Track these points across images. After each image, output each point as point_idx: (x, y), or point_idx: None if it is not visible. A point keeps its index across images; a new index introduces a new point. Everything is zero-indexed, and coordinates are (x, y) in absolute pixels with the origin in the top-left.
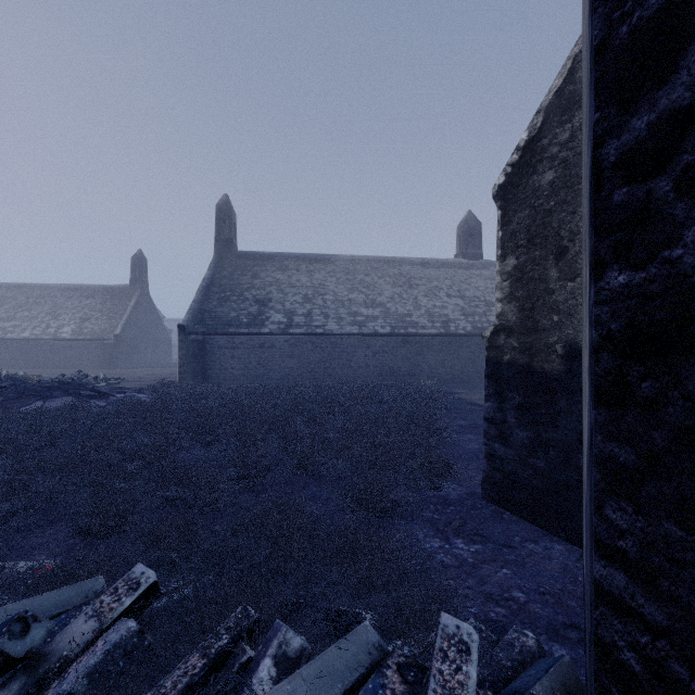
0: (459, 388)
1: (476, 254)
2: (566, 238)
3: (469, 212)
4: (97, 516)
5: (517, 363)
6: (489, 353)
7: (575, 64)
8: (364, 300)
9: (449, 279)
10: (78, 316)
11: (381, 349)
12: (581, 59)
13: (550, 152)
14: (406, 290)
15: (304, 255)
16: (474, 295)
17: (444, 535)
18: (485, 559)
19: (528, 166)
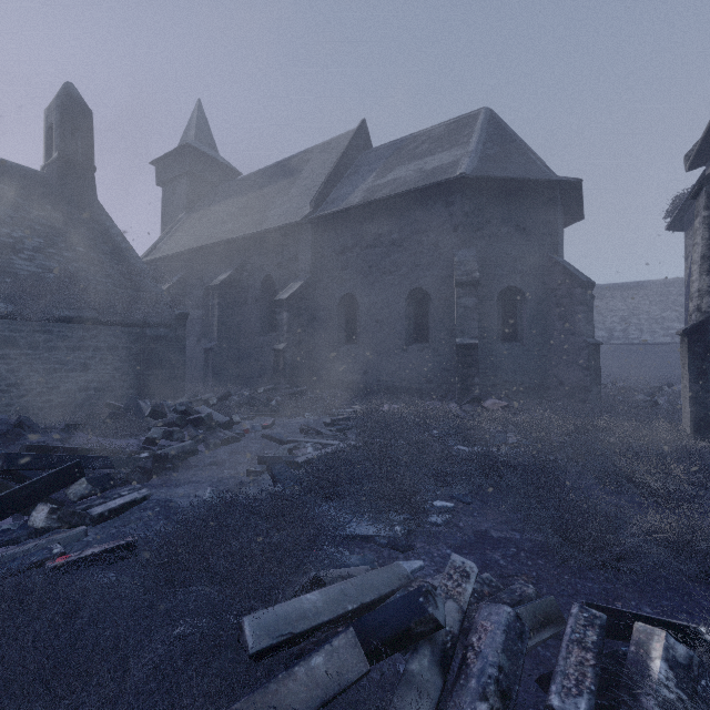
0: None
1: None
2: None
3: None
4: None
5: None
6: None
7: None
8: (676, 317)
9: None
10: None
11: None
12: None
13: None
14: None
15: (617, 285)
16: None
17: None
18: None
19: None
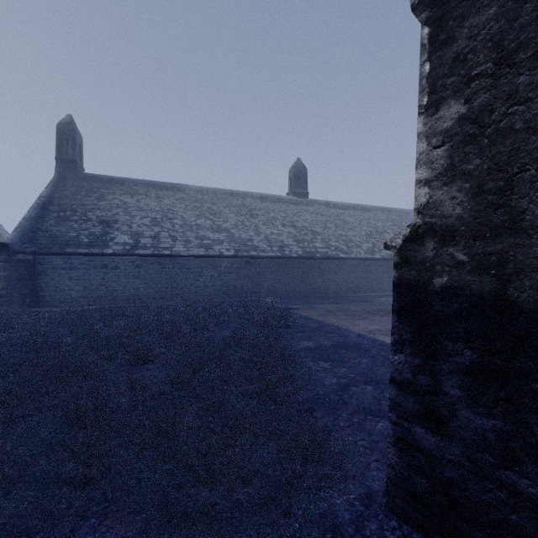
0: (295, 303)
1: (303, 193)
2: None
3: (298, 159)
4: None
5: (467, 290)
6: (401, 273)
7: None
8: (211, 225)
9: (283, 212)
10: None
11: (226, 269)
12: None
13: None
14: (248, 219)
15: (154, 182)
16: (303, 226)
17: None
18: None
19: None
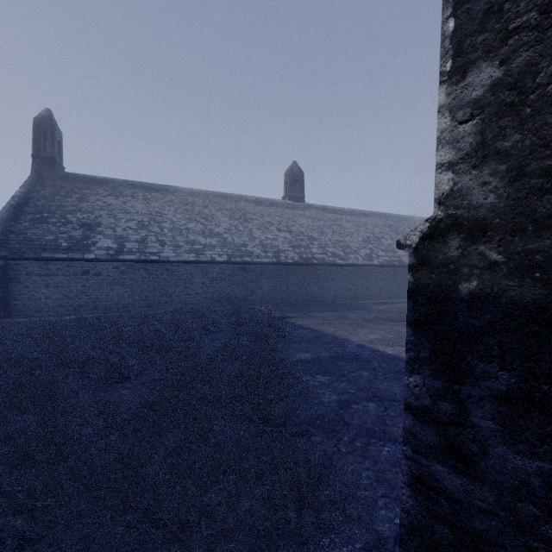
0: (291, 311)
1: (299, 197)
2: None
3: (294, 162)
4: None
5: (502, 298)
6: (418, 277)
7: None
8: (202, 229)
9: (278, 216)
10: None
11: (219, 276)
12: None
13: None
14: (242, 223)
15: (141, 184)
16: (299, 231)
17: None
18: None
19: None
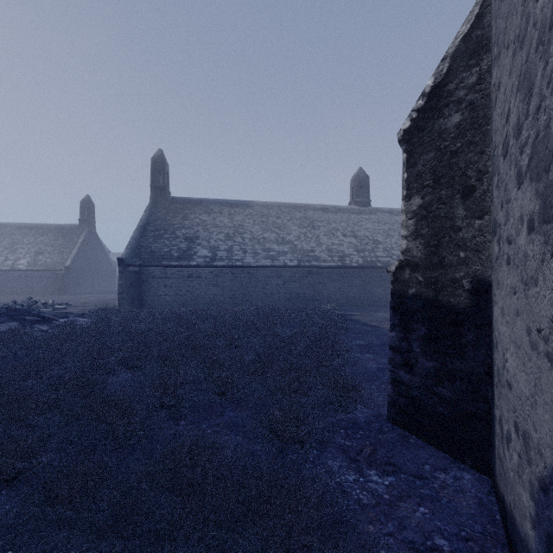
0: (354, 310)
1: (365, 202)
2: (473, 177)
3: (360, 168)
4: (0, 459)
5: (422, 296)
6: (394, 286)
7: (482, 9)
8: (276, 238)
9: (344, 222)
10: (33, 250)
11: (290, 278)
12: (489, 3)
13: (456, 96)
14: (310, 230)
15: (226, 201)
16: (364, 235)
17: (357, 466)
18: (401, 495)
19: (434, 110)
